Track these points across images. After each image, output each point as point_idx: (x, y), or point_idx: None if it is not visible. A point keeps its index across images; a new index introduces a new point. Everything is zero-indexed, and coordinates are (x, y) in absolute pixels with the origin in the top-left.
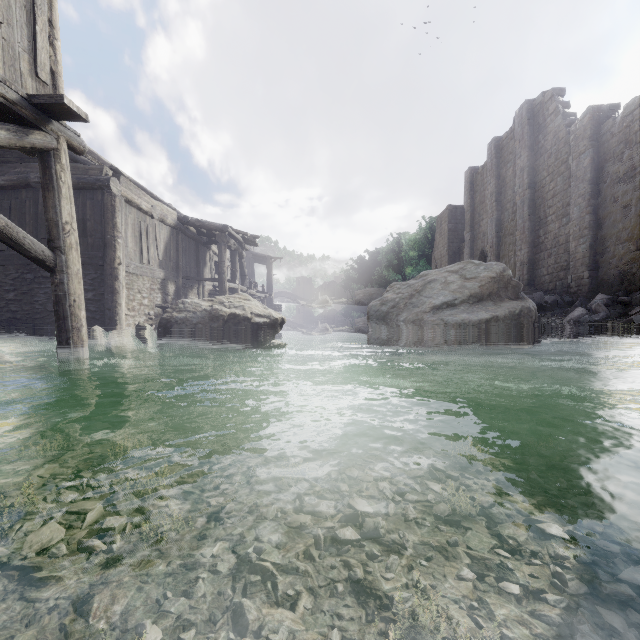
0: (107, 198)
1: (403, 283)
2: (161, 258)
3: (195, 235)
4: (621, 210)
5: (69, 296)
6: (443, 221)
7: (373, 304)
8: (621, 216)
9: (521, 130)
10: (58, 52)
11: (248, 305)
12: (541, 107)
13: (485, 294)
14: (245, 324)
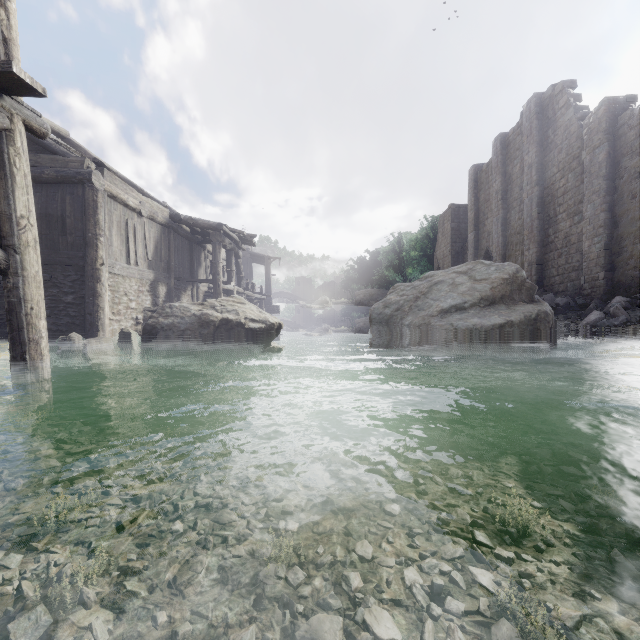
0: (88, 193)
1: (407, 284)
2: (150, 258)
3: (189, 234)
4: (639, 207)
5: (25, 303)
6: (446, 220)
7: (376, 306)
8: (639, 213)
9: (529, 125)
10: (12, 16)
11: (242, 309)
12: (551, 100)
13: (497, 297)
14: (238, 330)
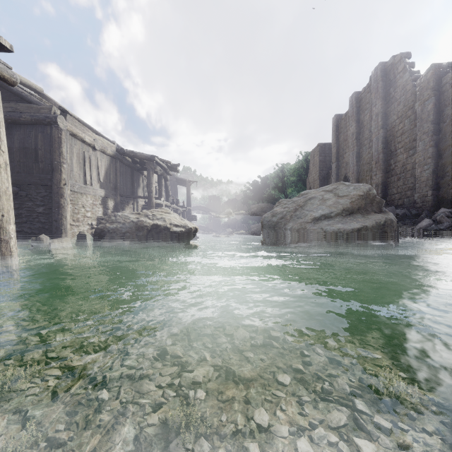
0: (54, 131)
1: (288, 200)
2: (102, 180)
3: (130, 163)
4: None
5: None
6: (315, 154)
7: (266, 216)
8: None
9: (376, 85)
10: None
11: (168, 217)
12: (392, 67)
13: (355, 208)
14: (165, 233)
